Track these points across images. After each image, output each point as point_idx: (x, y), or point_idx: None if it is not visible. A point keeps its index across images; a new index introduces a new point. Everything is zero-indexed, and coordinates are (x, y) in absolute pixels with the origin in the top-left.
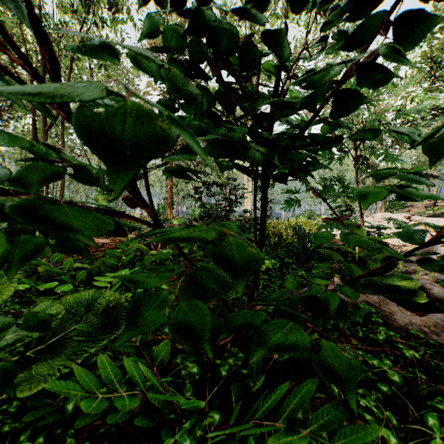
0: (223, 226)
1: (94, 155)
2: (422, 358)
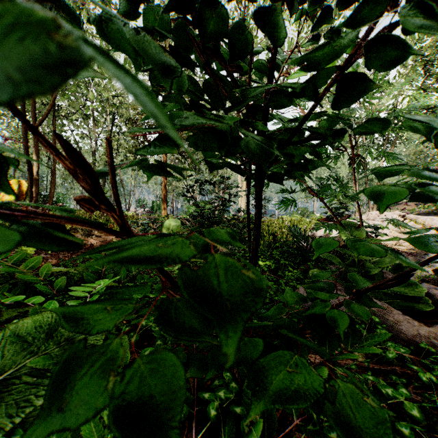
0: (211, 238)
1: (89, 153)
2: (437, 379)
